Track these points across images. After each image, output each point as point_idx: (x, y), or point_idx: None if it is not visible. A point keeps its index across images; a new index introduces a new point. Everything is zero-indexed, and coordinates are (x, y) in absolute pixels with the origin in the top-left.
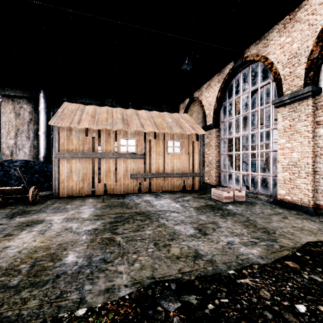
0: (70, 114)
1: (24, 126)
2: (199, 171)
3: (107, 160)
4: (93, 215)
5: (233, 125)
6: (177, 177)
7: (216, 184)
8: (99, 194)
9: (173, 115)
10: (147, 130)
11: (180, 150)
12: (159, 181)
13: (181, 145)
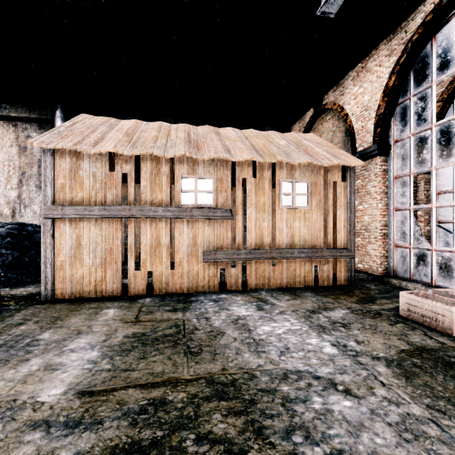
0: (84, 130)
1: (33, 168)
2: (348, 245)
3: (154, 223)
4: (79, 388)
5: (431, 144)
6: (301, 258)
7: (381, 273)
8: (138, 294)
9: (286, 136)
10: (237, 157)
11: (307, 200)
12: (263, 267)
13: (309, 191)
